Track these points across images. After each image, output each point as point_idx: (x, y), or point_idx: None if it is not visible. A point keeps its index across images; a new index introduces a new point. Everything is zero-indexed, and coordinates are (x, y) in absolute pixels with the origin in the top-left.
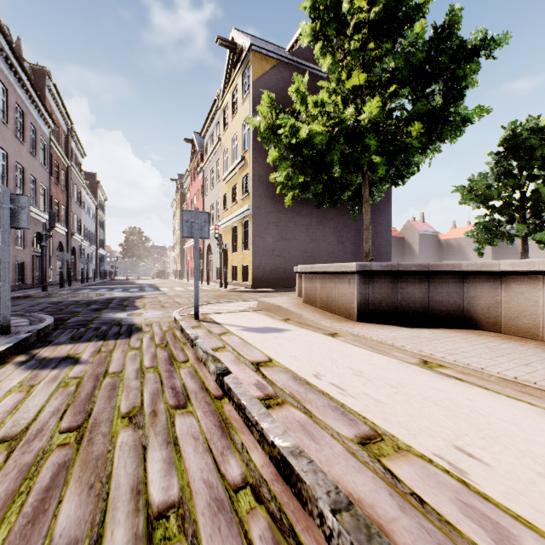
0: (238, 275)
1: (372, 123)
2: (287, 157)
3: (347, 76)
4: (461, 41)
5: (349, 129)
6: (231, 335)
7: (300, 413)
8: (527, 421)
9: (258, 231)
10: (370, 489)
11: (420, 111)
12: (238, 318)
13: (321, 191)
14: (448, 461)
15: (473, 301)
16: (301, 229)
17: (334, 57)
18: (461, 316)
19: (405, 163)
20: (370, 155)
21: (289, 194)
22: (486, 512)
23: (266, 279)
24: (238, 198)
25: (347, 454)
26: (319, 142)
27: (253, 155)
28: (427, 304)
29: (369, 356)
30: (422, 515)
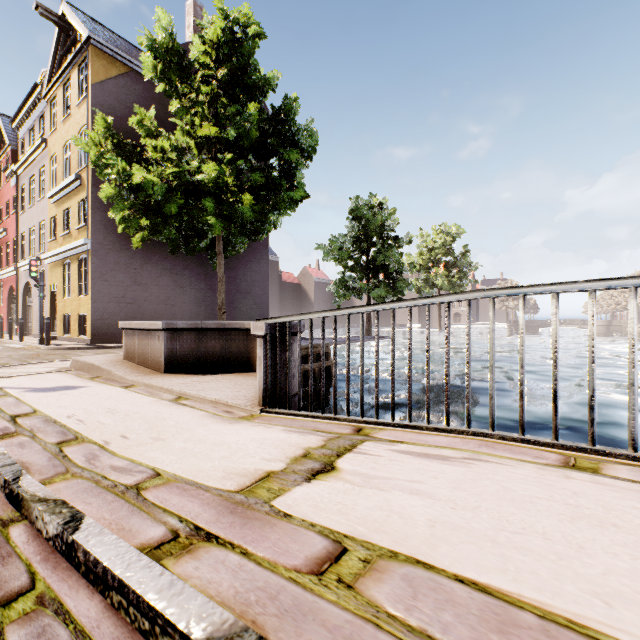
0: (73, 327)
1: (215, 182)
2: (127, 196)
3: (201, 122)
4: (286, 131)
5: (190, 185)
6: (7, 397)
7: (27, 438)
8: (187, 419)
9: (101, 272)
10: (38, 458)
11: (258, 181)
12: (32, 381)
13: (177, 235)
14: (107, 441)
15: (252, 351)
16: (163, 273)
17: (182, 102)
18: (246, 363)
19: (261, 221)
20: (208, 214)
21: (138, 234)
22: (98, 453)
23: (114, 332)
24: (72, 227)
25: (41, 449)
26: (155, 193)
27: (93, 176)
28: (224, 355)
29: (138, 399)
30: (59, 460)
